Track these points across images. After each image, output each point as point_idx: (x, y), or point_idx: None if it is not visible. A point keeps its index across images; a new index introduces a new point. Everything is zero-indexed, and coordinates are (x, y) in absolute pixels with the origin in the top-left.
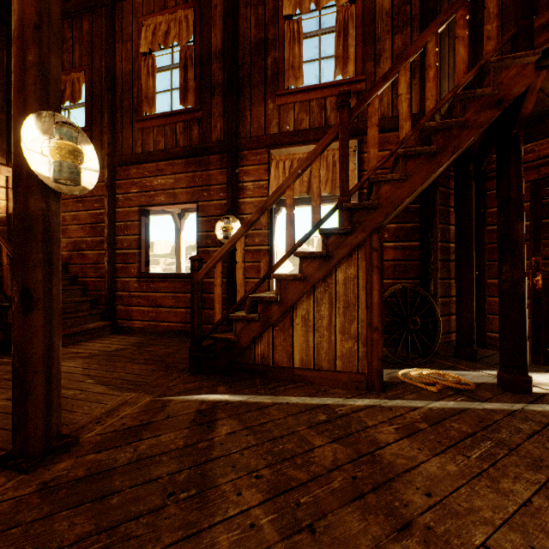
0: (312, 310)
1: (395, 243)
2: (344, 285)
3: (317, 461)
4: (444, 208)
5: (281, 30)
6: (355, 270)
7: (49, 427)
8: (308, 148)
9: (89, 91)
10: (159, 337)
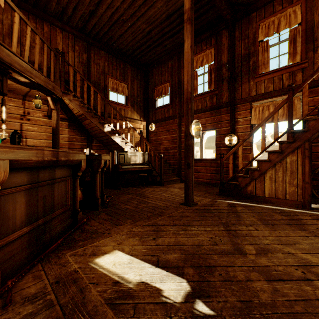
0: (274, 174)
1: None
2: (290, 164)
3: (275, 217)
4: None
5: (257, 47)
6: (296, 157)
7: (192, 198)
8: (272, 99)
9: (171, 89)
10: (199, 185)
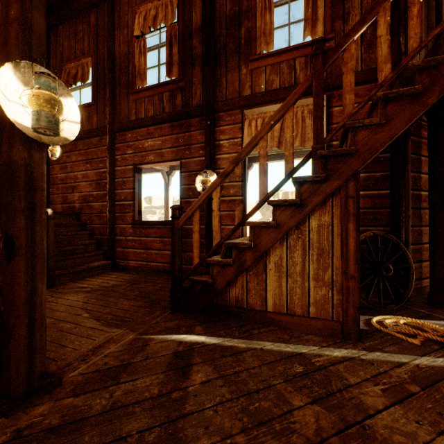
0: (285, 257)
1: (364, 191)
2: (318, 232)
3: (298, 428)
4: (415, 156)
5: (254, 1)
6: (329, 218)
7: (31, 369)
8: (278, 107)
9: (95, 72)
10: (149, 275)
